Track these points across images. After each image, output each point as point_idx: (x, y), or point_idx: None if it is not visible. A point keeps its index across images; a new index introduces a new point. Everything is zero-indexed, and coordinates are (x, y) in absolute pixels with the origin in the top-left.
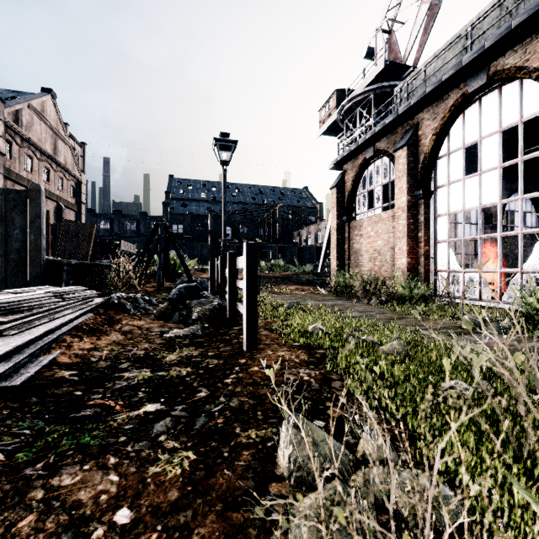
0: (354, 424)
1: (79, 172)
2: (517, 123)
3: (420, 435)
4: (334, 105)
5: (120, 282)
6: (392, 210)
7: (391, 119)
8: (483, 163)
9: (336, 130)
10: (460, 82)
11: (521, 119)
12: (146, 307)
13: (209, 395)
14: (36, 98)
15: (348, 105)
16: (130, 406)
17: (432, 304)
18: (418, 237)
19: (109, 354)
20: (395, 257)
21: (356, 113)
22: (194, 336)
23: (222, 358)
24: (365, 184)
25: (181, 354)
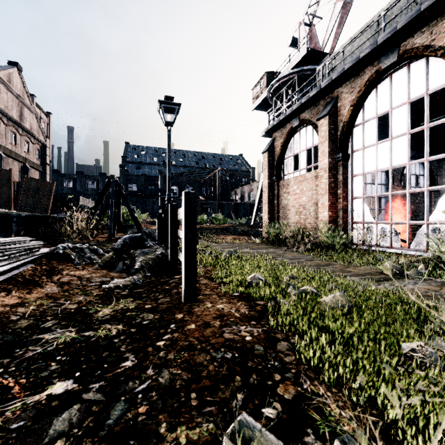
0: (313, 410)
1: (44, 137)
2: (423, 95)
3: (397, 425)
4: (265, 85)
5: (74, 233)
6: (315, 171)
7: (314, 92)
8: (394, 130)
9: (266, 106)
10: (374, 60)
11: (427, 91)
12: (91, 257)
13: (135, 365)
14: (3, 69)
15: (276, 85)
16: (33, 386)
17: (352, 251)
18: (337, 193)
19: (35, 311)
20: (318, 211)
21: (283, 91)
22: (134, 286)
23: (159, 312)
24: (291, 149)
25: (116, 308)
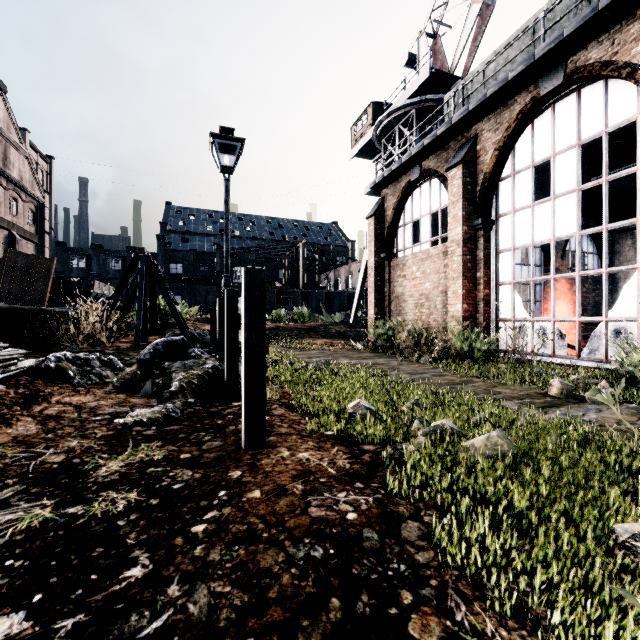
0: None
1: (41, 192)
2: (601, 134)
3: None
4: (370, 121)
5: (81, 336)
6: (444, 245)
7: (443, 129)
8: (558, 185)
9: (371, 152)
10: (529, 83)
11: (606, 129)
12: (101, 373)
13: (148, 576)
14: None
15: (386, 121)
16: None
17: (500, 362)
18: (476, 277)
19: None
20: (448, 302)
21: (396, 131)
22: (166, 420)
23: (202, 466)
24: (409, 213)
25: (132, 459)
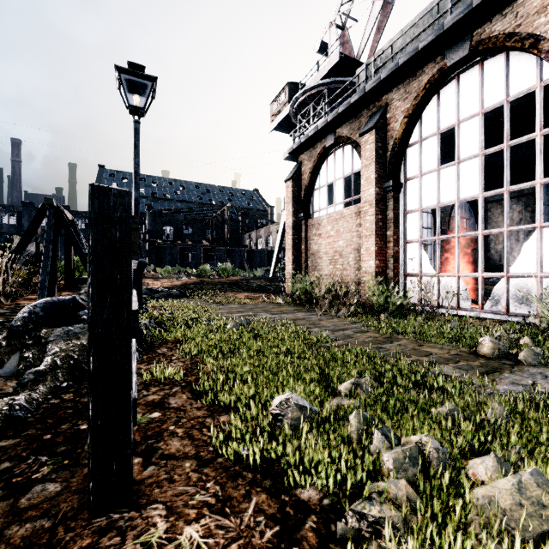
0: None
1: None
2: (502, 103)
3: None
4: (287, 99)
5: None
6: (356, 206)
7: (356, 97)
8: (462, 151)
9: (288, 127)
10: (437, 55)
11: (507, 98)
12: None
13: None
14: None
15: (301, 98)
16: None
17: (416, 316)
18: (386, 235)
19: None
20: (361, 259)
21: (310, 108)
22: (3, 426)
23: None
24: (323, 177)
25: None
